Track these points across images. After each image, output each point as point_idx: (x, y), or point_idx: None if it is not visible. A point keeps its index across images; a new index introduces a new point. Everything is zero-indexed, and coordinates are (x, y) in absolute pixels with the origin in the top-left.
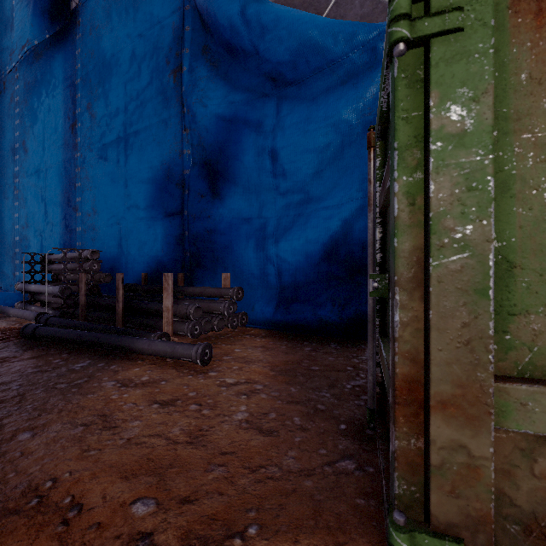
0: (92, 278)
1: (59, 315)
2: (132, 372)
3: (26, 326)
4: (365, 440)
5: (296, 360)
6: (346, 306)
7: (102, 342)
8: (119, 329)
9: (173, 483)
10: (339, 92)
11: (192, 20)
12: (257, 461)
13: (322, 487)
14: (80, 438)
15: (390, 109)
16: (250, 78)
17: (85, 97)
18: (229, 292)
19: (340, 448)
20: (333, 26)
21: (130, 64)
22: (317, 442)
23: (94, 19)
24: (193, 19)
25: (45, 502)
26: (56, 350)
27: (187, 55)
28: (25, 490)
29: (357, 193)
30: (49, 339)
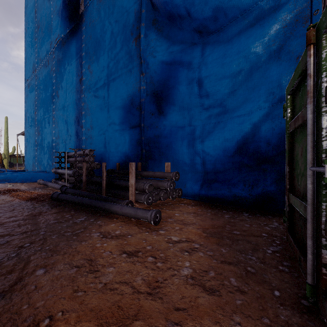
0: (90, 166)
1: (72, 187)
2: (110, 227)
3: (53, 193)
4: (304, 312)
5: (220, 225)
6: (255, 186)
7: (93, 205)
8: (103, 197)
9: None
10: (248, 32)
11: (146, 5)
12: (207, 323)
13: None
14: (73, 278)
15: None
16: (183, 34)
17: (87, 62)
18: (169, 175)
19: (282, 319)
20: None
21: (110, 39)
22: (257, 308)
23: (91, 17)
24: (146, 4)
25: None
26: (68, 208)
27: (143, 27)
28: (30, 324)
29: (264, 103)
30: (65, 202)
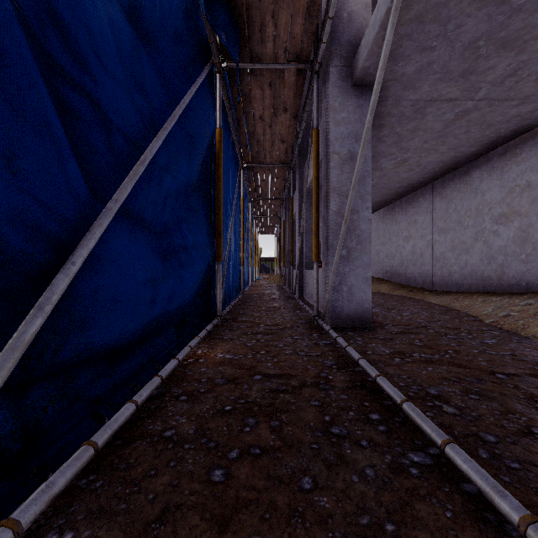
0: None
1: None
2: None
3: None
4: None
5: None
6: None
7: None
8: None
9: None
10: None
11: None
12: None
13: None
14: None
15: None
16: None
17: None
18: None
19: None
20: None
21: None
22: None
23: None
24: None
25: None
26: None
27: None
28: None
29: None
30: None
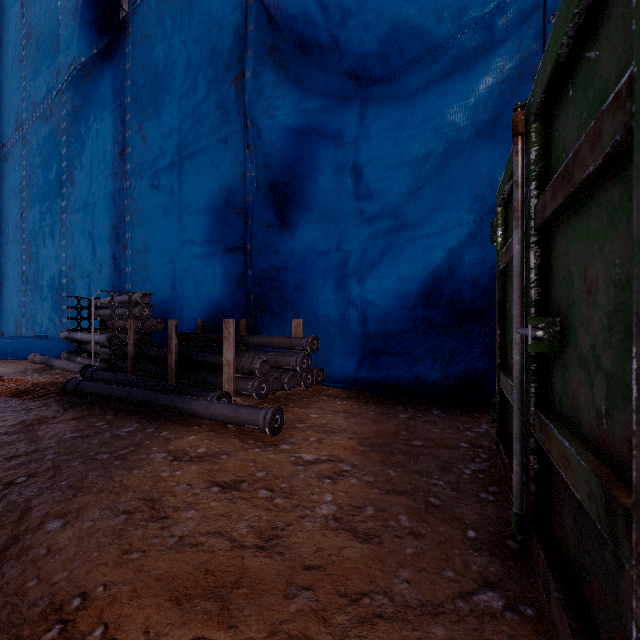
0: (143, 325)
1: (106, 367)
2: (187, 441)
3: (68, 380)
4: (509, 558)
5: (390, 431)
6: (453, 362)
7: (152, 402)
8: (171, 386)
9: (241, 615)
10: (442, 87)
11: (256, 16)
12: (356, 585)
13: (460, 638)
14: (121, 531)
15: (633, 13)
16: (327, 78)
17: (136, 118)
18: (301, 342)
19: (474, 569)
20: (435, 1)
21: (184, 75)
22: (439, 557)
23: (145, 27)
24: (257, 14)
25: (69, 632)
26: (101, 410)
27: (250, 59)
28: (45, 608)
29: (467, 215)
30: (93, 397)
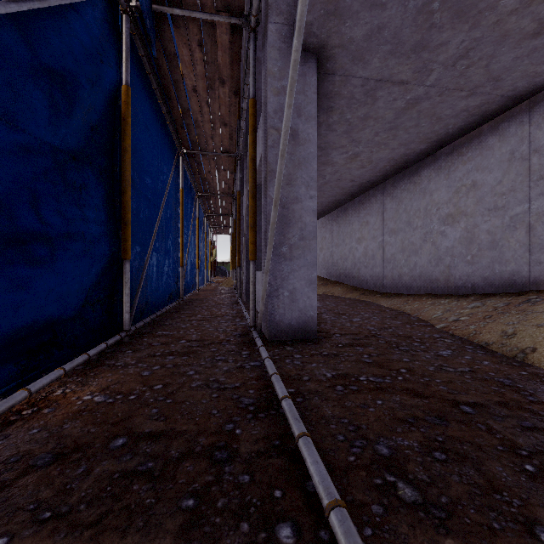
0: None
1: None
2: None
3: None
4: None
5: None
6: None
7: None
8: None
9: None
10: None
11: None
12: None
13: None
14: None
15: None
16: None
17: None
18: None
19: None
20: None
21: None
22: None
23: None
24: None
25: None
26: None
27: None
28: None
29: None
30: None
